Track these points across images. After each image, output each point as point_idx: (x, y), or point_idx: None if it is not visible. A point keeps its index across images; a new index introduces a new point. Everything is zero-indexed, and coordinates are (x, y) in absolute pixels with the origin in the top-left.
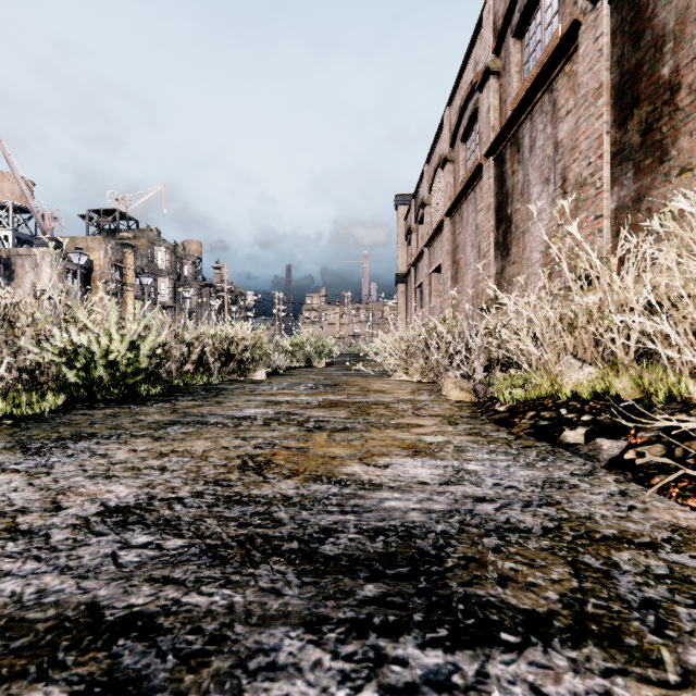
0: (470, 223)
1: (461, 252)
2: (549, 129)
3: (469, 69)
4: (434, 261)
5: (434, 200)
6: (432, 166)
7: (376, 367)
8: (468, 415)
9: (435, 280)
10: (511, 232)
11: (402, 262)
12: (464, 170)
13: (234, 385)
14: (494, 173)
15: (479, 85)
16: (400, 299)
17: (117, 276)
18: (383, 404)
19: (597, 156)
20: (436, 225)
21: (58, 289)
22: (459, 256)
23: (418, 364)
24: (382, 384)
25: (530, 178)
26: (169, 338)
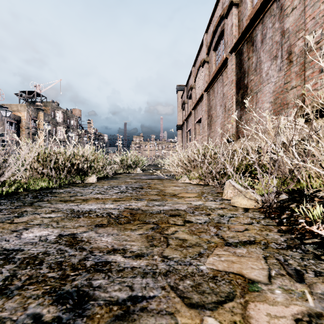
0: (219, 93)
1: (213, 110)
2: (277, 25)
3: (218, 8)
4: (197, 116)
5: (197, 85)
6: (196, 68)
7: (168, 172)
8: (285, 242)
9: (198, 126)
10: (247, 93)
11: (180, 119)
12: (215, 66)
13: (66, 189)
14: (235, 62)
15: (225, 13)
16: (179, 137)
17: (35, 125)
18: (179, 214)
19: (323, 28)
20: (199, 97)
21: (0, 131)
22: (212, 112)
23: (195, 172)
24: (173, 187)
25: (261, 59)
26: (26, 155)
